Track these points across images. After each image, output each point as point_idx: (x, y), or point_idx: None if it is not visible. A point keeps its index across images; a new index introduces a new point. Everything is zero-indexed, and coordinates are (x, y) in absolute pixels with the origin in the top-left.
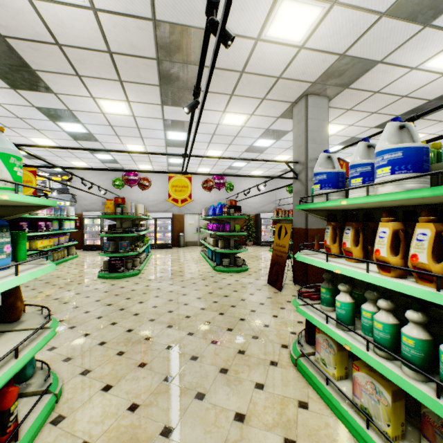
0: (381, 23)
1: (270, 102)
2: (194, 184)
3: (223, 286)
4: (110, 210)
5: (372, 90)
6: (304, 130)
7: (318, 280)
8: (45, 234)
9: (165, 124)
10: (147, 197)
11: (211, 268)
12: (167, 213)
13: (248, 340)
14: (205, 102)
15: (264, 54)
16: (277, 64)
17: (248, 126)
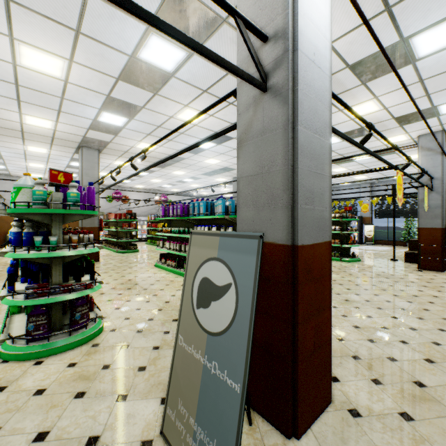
0: (91, 131)
1: (60, 146)
2: None
3: None
4: None
5: (122, 151)
6: (81, 168)
7: (90, 258)
8: None
9: None
10: None
11: None
12: None
13: (2, 282)
14: (2, 138)
15: (32, 128)
16: (45, 132)
17: (54, 154)
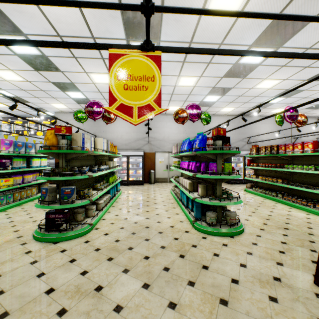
0: None
1: None
2: (164, 124)
3: (226, 290)
4: (49, 142)
5: None
6: None
7: None
8: (4, 172)
9: (125, 23)
10: (121, 137)
11: (188, 222)
12: (139, 151)
13: None
14: None
15: None
16: None
17: None
